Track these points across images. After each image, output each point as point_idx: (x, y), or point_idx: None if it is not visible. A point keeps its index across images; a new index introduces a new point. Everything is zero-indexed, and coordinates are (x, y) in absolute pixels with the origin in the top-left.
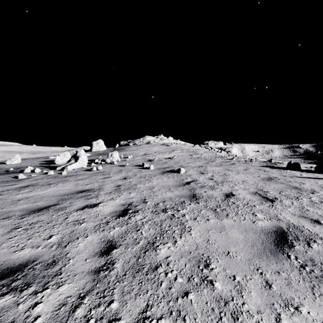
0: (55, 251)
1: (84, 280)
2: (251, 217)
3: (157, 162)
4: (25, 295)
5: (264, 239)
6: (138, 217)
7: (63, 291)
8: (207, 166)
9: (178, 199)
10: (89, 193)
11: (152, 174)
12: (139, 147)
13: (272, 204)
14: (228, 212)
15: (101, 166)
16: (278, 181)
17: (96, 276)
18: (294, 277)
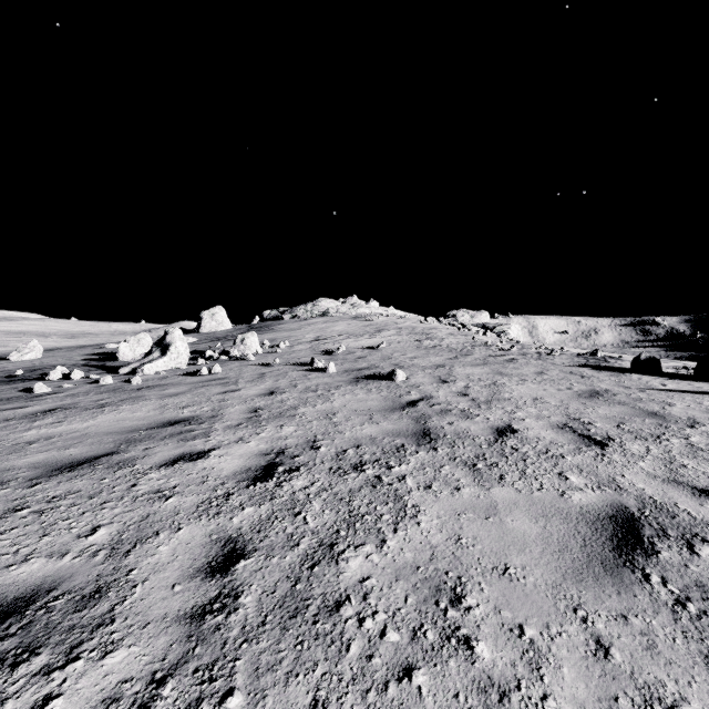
0: (103, 564)
1: (166, 638)
2: (555, 483)
3: (343, 357)
4: (23, 678)
5: (587, 535)
6: (297, 482)
7: (114, 666)
8: (455, 366)
9: (391, 440)
10: (190, 426)
11: (333, 383)
12: (303, 323)
13: (603, 452)
14: (503, 471)
15: (220, 365)
16: (613, 400)
17: (196, 628)
18: (662, 630)
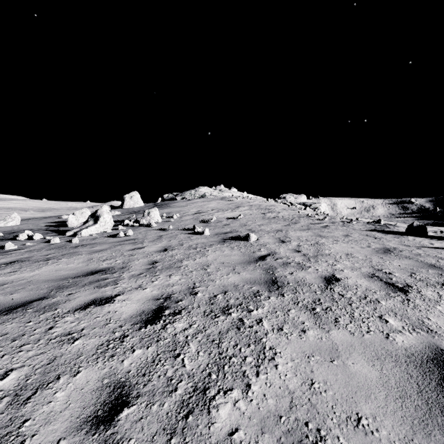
0: (2, 414)
1: None
2: (379, 326)
3: (214, 224)
4: None
5: (419, 379)
6: (179, 324)
7: None
8: (289, 231)
9: (249, 287)
10: (105, 275)
11: (207, 243)
12: (189, 202)
13: (407, 298)
14: (336, 315)
15: (133, 230)
16: (401, 255)
17: None
18: None
